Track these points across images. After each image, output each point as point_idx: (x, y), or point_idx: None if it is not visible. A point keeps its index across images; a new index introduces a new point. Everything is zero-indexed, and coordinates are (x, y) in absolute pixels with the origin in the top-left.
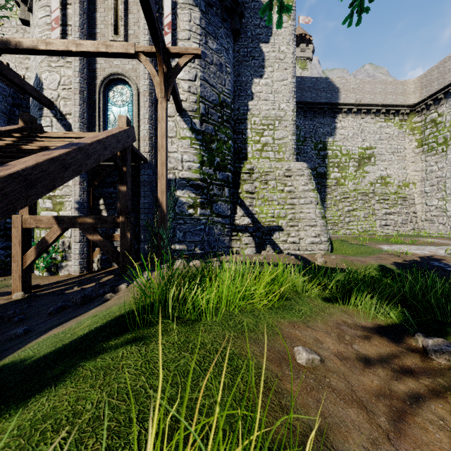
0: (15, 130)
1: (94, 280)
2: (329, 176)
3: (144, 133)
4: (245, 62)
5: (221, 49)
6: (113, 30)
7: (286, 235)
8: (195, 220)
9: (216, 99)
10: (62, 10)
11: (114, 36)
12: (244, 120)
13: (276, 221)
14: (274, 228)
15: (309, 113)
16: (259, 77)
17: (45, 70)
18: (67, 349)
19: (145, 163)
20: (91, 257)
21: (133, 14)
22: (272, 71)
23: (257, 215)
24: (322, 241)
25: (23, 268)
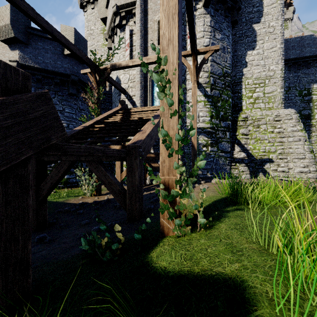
0: (119, 109)
1: (151, 189)
2: (314, 117)
3: None
4: (240, 41)
5: (224, 37)
6: (157, 43)
7: (276, 165)
8: (207, 155)
9: (221, 72)
10: (130, 38)
11: (158, 46)
12: (240, 82)
13: (267, 155)
14: (265, 160)
15: (293, 67)
16: (252, 50)
17: (122, 73)
18: (206, 210)
19: None
20: (145, 176)
21: None
22: (262, 43)
23: (251, 150)
24: (310, 171)
25: (121, 180)
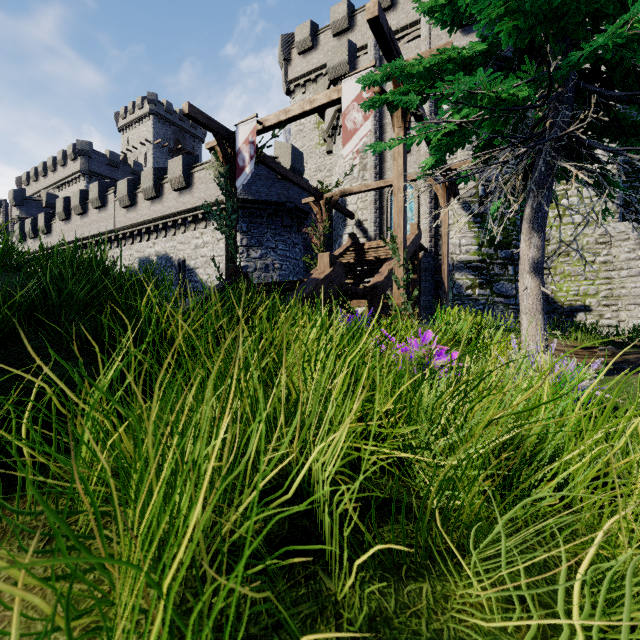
0: (349, 245)
1: None
2: None
3: (424, 227)
4: None
5: None
6: None
7: (596, 316)
8: (473, 301)
9: (497, 175)
10: None
11: None
12: None
13: (581, 300)
14: (578, 309)
15: None
16: None
17: None
18: None
19: (426, 252)
20: None
21: (414, 125)
22: None
23: (553, 294)
24: None
25: None
